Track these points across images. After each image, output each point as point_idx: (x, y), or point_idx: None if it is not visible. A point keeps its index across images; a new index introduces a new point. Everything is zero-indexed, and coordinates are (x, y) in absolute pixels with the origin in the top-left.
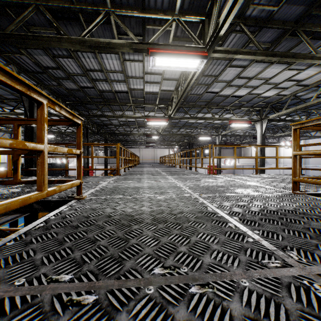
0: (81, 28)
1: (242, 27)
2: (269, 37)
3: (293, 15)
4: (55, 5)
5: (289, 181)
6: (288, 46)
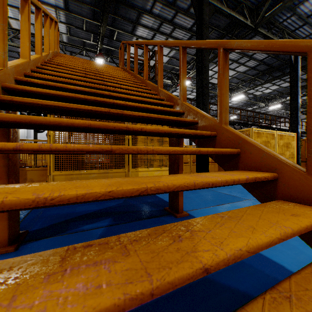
0: (87, 2)
1: None
2: None
3: None
4: None
5: None
6: None
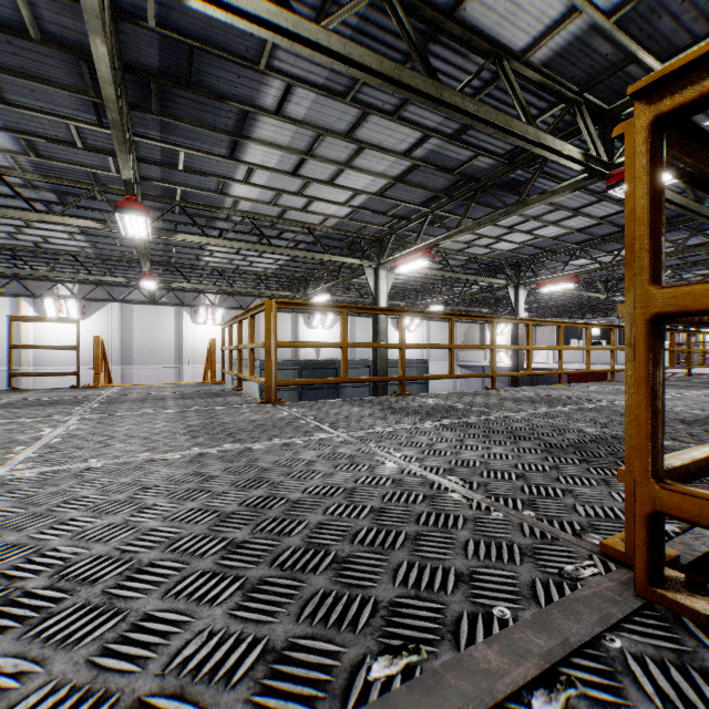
0: None
1: None
2: (61, 25)
3: (138, 56)
4: None
5: (140, 399)
6: (49, 74)
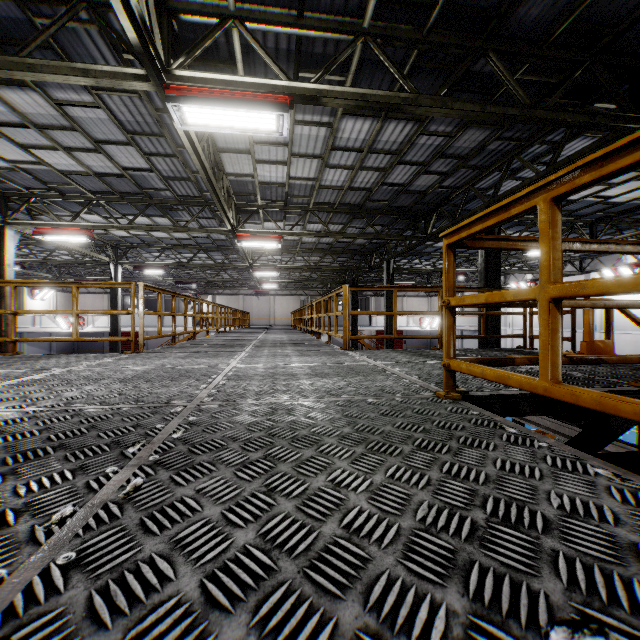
0: None
1: (77, 14)
2: None
3: None
4: (451, 54)
5: None
6: None
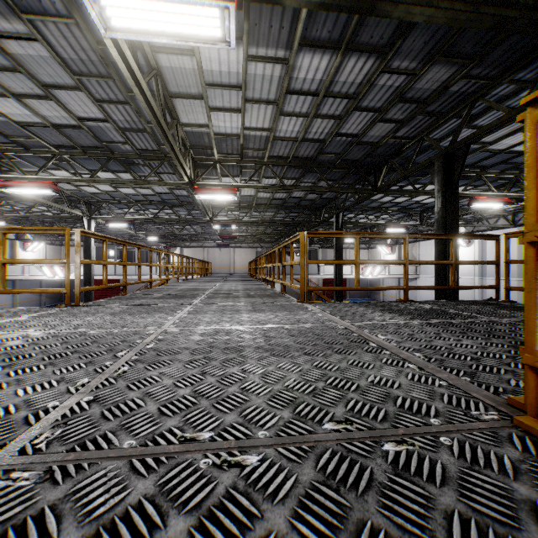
0: None
1: None
2: None
3: None
4: None
5: None
6: None
